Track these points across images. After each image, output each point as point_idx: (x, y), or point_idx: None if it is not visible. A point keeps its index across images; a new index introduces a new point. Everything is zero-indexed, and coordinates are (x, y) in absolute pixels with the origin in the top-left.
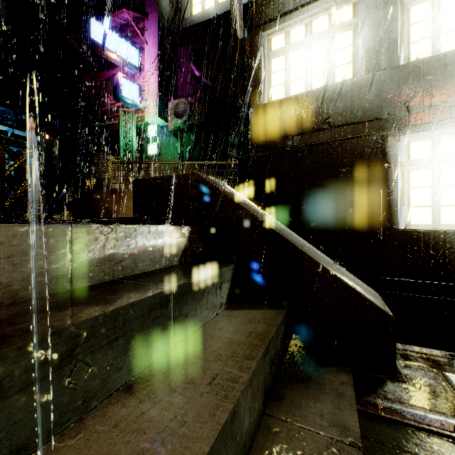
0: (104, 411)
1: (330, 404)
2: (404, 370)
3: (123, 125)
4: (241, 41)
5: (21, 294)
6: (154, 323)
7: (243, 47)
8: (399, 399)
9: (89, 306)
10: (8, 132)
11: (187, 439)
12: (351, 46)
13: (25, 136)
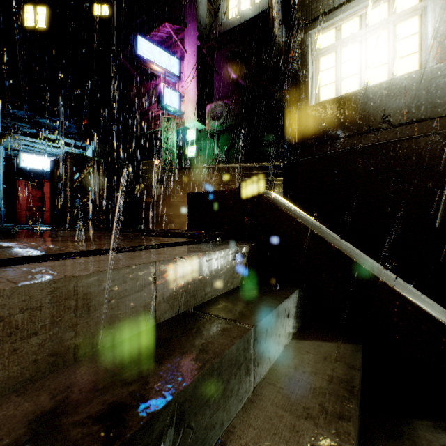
0: None
1: None
2: None
3: (165, 131)
4: (286, 42)
5: (118, 335)
6: (239, 370)
7: (288, 48)
8: None
9: (184, 358)
10: (72, 144)
11: None
12: (417, 34)
13: (85, 147)
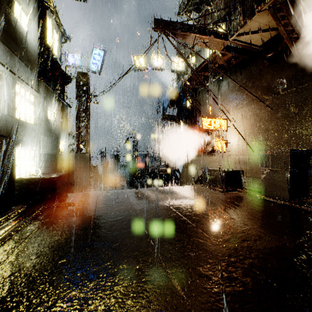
0: None
1: None
2: None
3: None
4: None
5: None
6: None
7: None
8: None
9: None
10: None
11: None
12: None
13: None
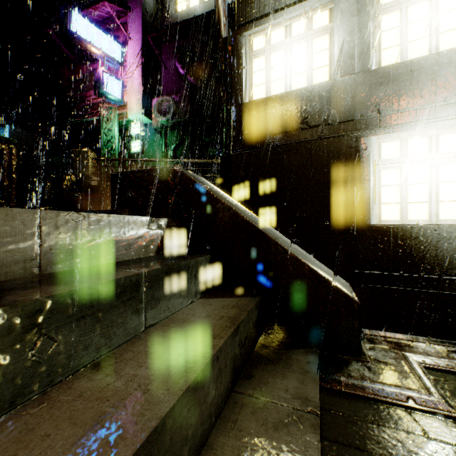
0: (70, 385)
1: (295, 380)
2: (368, 351)
3: (104, 121)
4: (223, 40)
5: None
6: (124, 305)
7: (225, 46)
8: (362, 377)
9: (56, 286)
10: None
11: (148, 402)
12: (328, 50)
13: None
